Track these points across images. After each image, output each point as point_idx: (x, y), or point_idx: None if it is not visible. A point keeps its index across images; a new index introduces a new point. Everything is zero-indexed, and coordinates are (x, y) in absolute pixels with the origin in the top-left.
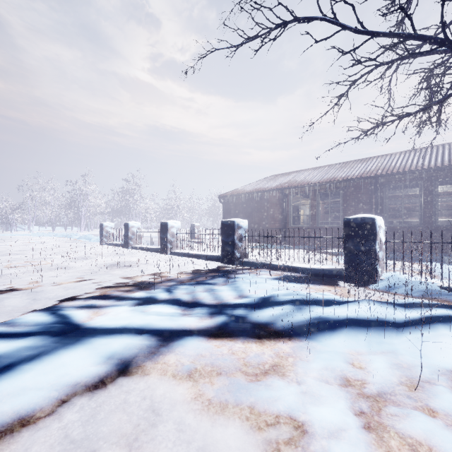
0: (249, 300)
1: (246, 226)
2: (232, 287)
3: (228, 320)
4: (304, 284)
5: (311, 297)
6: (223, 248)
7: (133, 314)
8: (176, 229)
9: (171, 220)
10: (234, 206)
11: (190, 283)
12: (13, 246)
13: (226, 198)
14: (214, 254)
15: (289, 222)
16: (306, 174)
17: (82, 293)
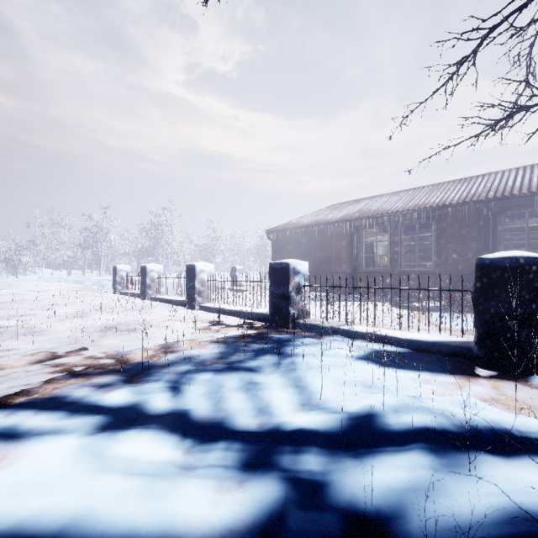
0: (324, 423)
1: (306, 270)
2: (286, 382)
3: (282, 501)
4: (412, 372)
5: (453, 422)
6: (272, 303)
7: (72, 470)
8: (208, 274)
9: (200, 262)
10: (286, 244)
11: (215, 369)
12: (2, 296)
13: (276, 233)
14: (259, 311)
15: (361, 264)
16: (383, 201)
17: (21, 391)
